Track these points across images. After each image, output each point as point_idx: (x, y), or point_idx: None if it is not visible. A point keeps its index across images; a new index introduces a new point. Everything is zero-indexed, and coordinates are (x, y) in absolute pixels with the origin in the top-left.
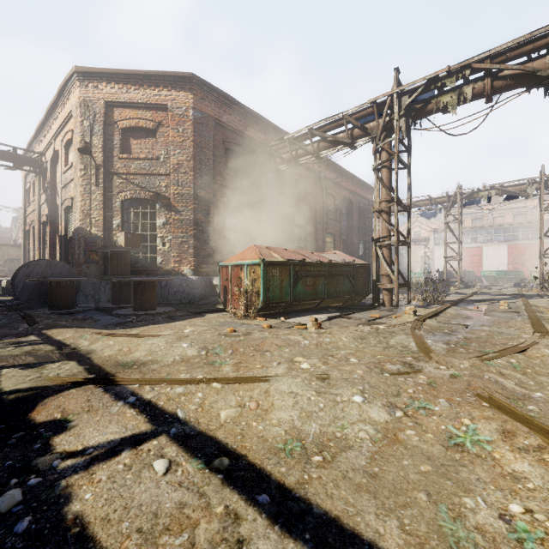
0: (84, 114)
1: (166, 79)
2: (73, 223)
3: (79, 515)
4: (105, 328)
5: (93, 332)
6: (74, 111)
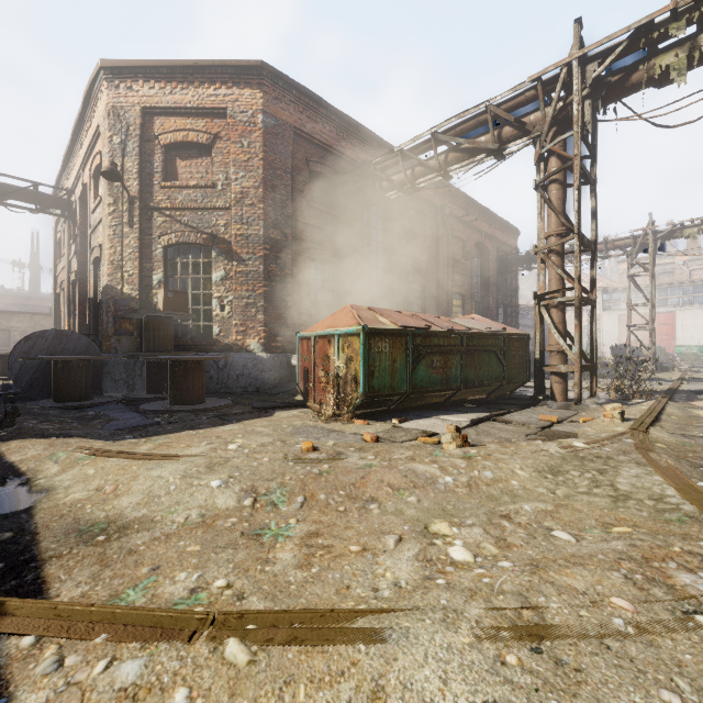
0: (114, 127)
1: (225, 71)
2: (101, 280)
3: None
4: (111, 435)
5: (78, 447)
6: (101, 125)
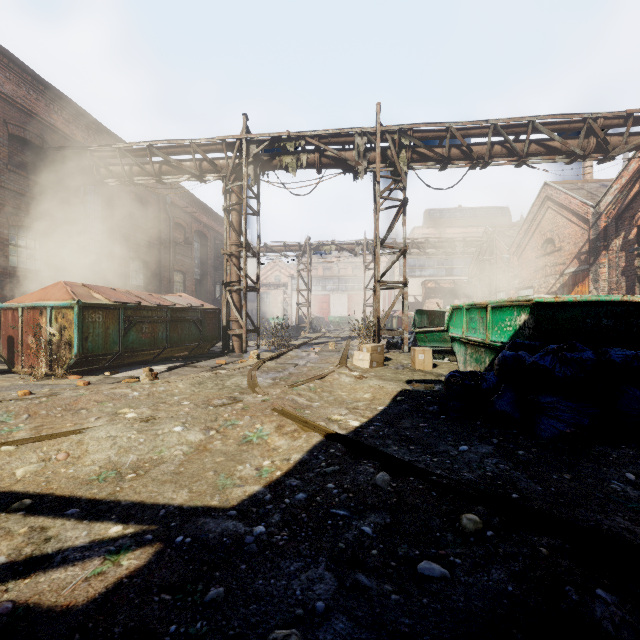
0: None
1: None
2: None
3: None
4: None
5: None
6: None
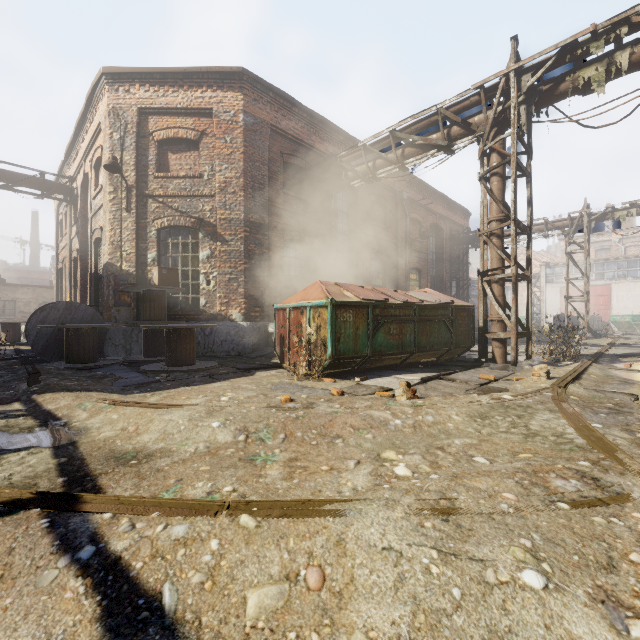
0: (114, 125)
1: (211, 77)
2: (102, 258)
3: None
4: (122, 390)
5: (99, 398)
6: (102, 123)
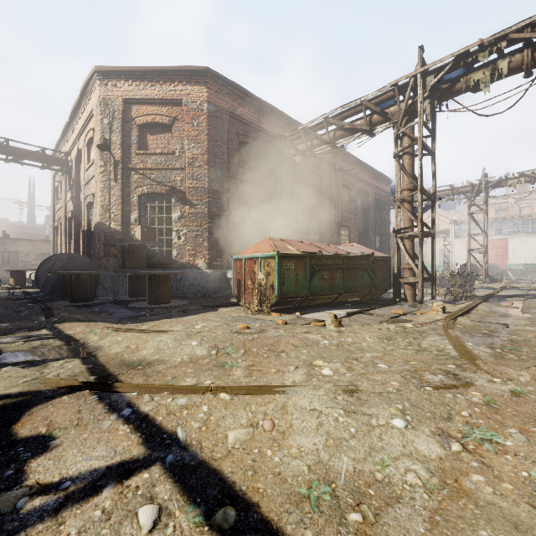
0: (104, 112)
1: (181, 74)
2: (94, 218)
3: None
4: (118, 321)
5: (104, 326)
6: (94, 110)
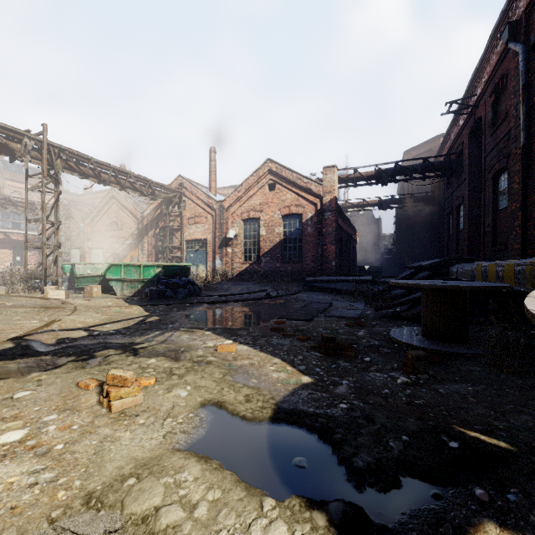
0: None
1: None
2: None
3: (121, 328)
4: None
5: None
6: None
